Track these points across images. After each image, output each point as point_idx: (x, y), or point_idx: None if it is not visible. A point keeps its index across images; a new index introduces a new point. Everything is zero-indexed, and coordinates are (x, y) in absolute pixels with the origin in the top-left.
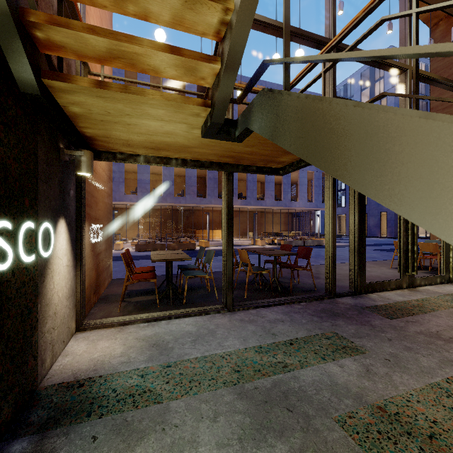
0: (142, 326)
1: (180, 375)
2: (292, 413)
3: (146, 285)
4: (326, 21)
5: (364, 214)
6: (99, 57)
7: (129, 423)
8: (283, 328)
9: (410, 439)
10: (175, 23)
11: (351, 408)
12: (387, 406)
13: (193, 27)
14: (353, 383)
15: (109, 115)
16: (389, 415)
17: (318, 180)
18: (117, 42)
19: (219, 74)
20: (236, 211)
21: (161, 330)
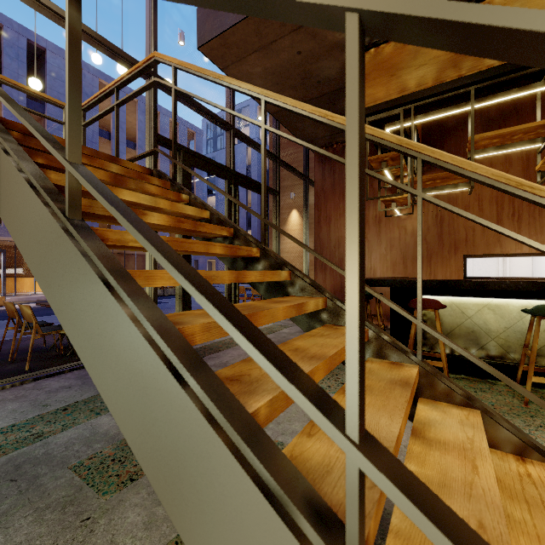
0: None
1: None
2: (16, 482)
3: None
4: (147, 48)
5: (189, 260)
6: None
7: None
8: (65, 395)
9: None
10: None
11: (98, 450)
12: None
13: None
14: (116, 427)
15: None
16: None
17: None
18: None
19: None
20: None
21: None
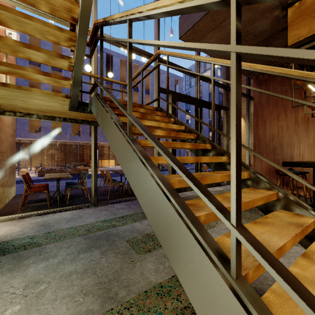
0: (35, 218)
1: (55, 235)
2: (108, 241)
3: (42, 197)
4: None
5: (175, 151)
6: (3, 72)
7: (21, 255)
8: (122, 211)
9: (152, 241)
10: (46, 62)
11: (135, 236)
12: (151, 233)
13: (56, 65)
14: (142, 228)
15: (10, 96)
16: (150, 236)
17: None
18: (13, 69)
19: (72, 85)
20: None
21: (48, 218)
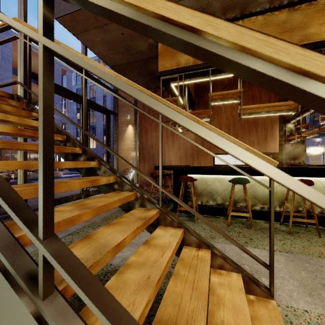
0: None
1: None
2: None
3: None
4: (19, 10)
5: None
6: None
7: None
8: None
9: None
10: None
11: None
12: None
13: None
14: None
15: None
16: None
17: None
18: None
19: None
20: None
21: None
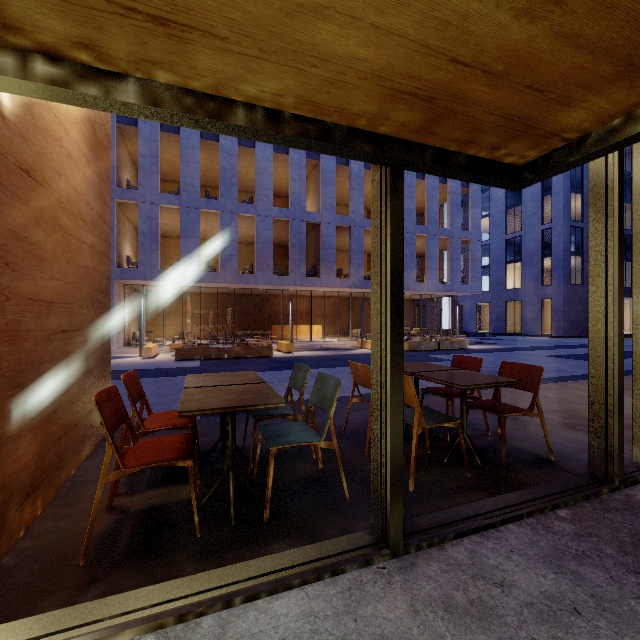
0: None
1: None
2: None
3: None
4: None
5: None
6: None
7: None
8: None
9: None
10: None
11: None
12: None
13: None
14: None
15: None
16: None
17: (455, 250)
18: None
19: None
20: (331, 297)
21: None
